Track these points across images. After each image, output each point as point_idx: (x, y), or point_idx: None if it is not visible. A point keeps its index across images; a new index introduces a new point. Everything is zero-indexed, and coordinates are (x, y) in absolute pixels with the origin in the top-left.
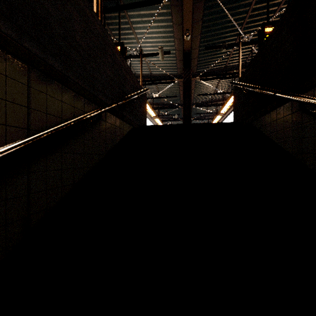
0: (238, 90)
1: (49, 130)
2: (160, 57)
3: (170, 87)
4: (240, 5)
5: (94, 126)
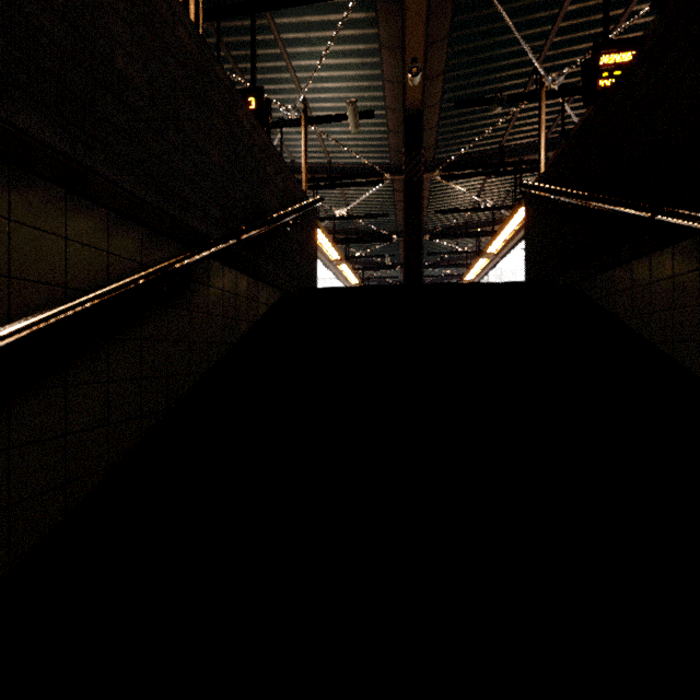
0: (538, 204)
1: (3, 333)
2: (350, 123)
3: (374, 194)
4: (537, 4)
5: (172, 299)
